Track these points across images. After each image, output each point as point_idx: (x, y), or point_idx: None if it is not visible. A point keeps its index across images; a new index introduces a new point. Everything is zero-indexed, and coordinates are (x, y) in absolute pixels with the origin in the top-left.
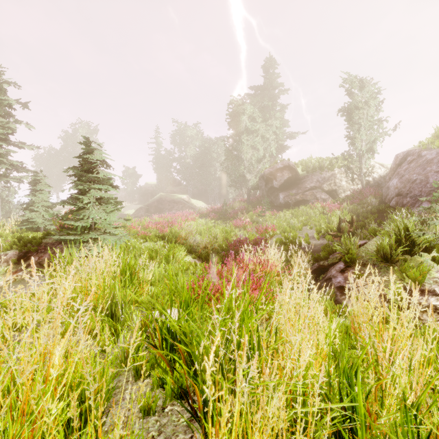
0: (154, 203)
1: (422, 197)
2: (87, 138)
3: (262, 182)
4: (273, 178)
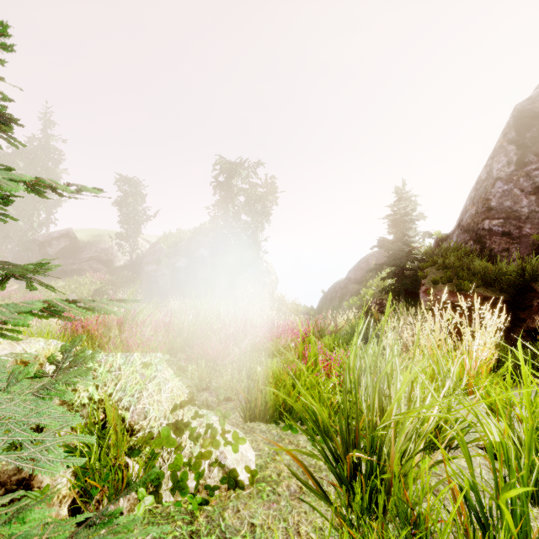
0: None
1: None
2: None
3: (35, 245)
4: (48, 245)
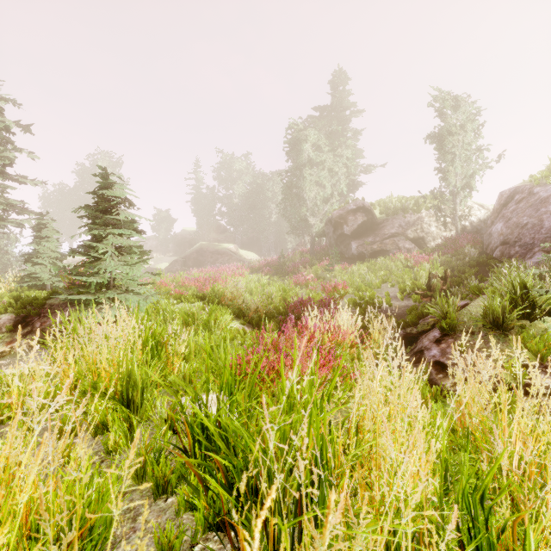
0: (193, 254)
1: (535, 245)
2: (104, 168)
3: (329, 227)
4: (343, 223)
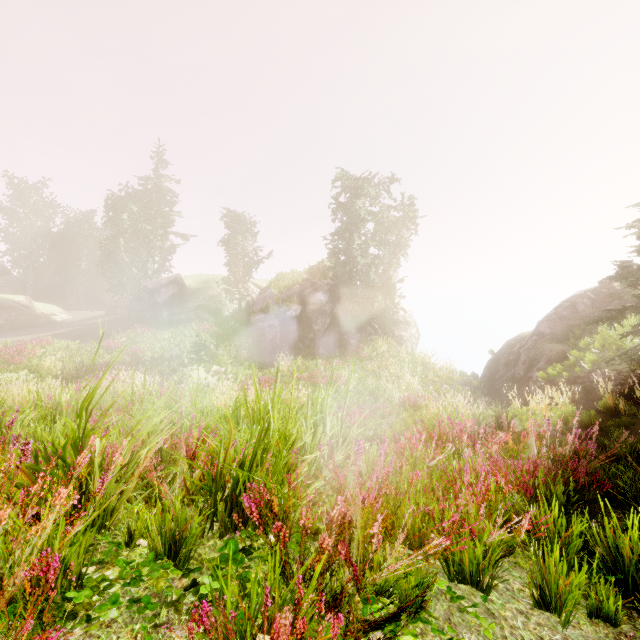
0: None
1: None
2: None
3: (145, 294)
4: (157, 293)
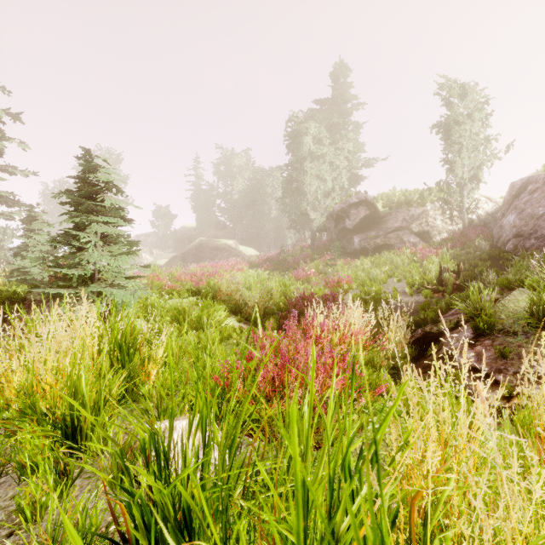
0: (192, 250)
1: None
2: (88, 150)
3: (330, 221)
4: (345, 216)
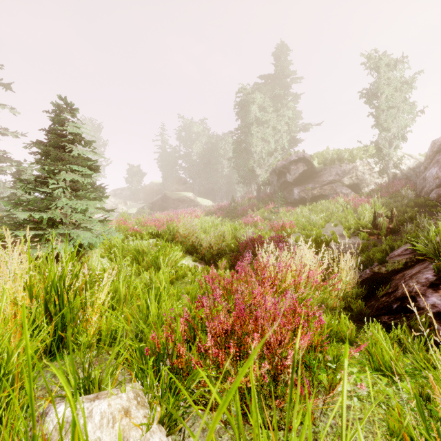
0: (158, 201)
1: None
2: (57, 105)
3: (273, 176)
4: (286, 172)
